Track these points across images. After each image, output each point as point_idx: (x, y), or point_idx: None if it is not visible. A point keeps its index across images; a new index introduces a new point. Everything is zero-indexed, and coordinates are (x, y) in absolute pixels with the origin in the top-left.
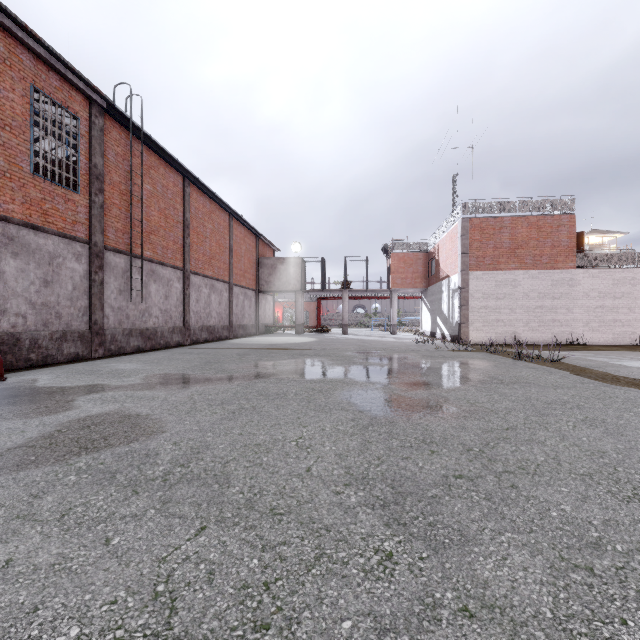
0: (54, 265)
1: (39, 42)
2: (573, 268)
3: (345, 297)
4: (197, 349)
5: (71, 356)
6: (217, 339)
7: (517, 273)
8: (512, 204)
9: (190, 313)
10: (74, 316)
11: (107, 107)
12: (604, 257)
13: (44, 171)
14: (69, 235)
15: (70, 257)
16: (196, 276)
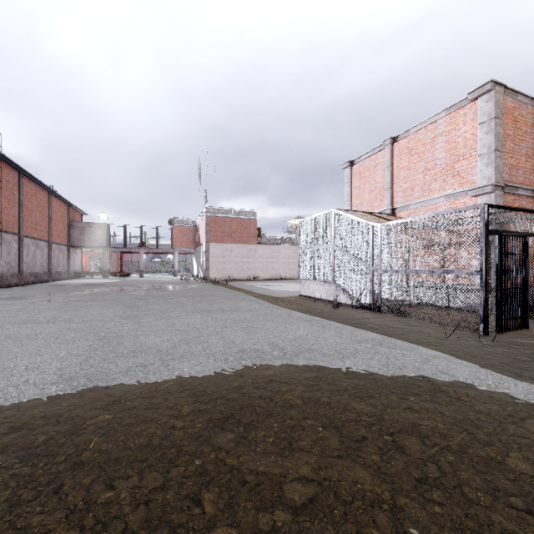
0: None
1: None
2: (256, 244)
3: (142, 252)
4: (38, 286)
5: None
6: (40, 282)
7: (232, 245)
8: (230, 211)
9: (23, 264)
10: None
11: None
12: (268, 240)
13: None
14: None
15: None
16: (26, 238)
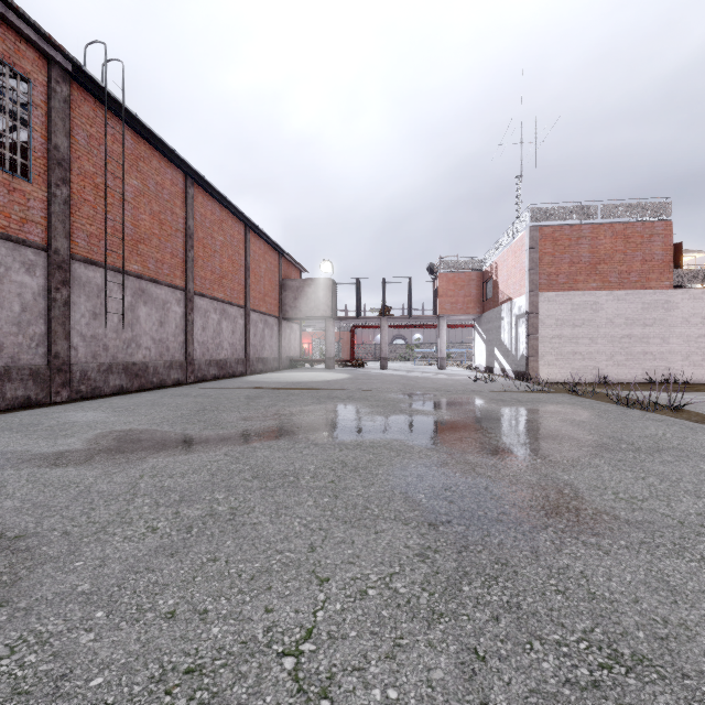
0: None
1: None
2: (669, 288)
3: (384, 325)
4: (198, 389)
5: (18, 401)
6: (230, 375)
7: (599, 294)
8: (592, 209)
9: (194, 344)
10: (23, 347)
11: (72, 70)
12: None
13: None
14: (15, 237)
15: (17, 267)
16: (202, 298)
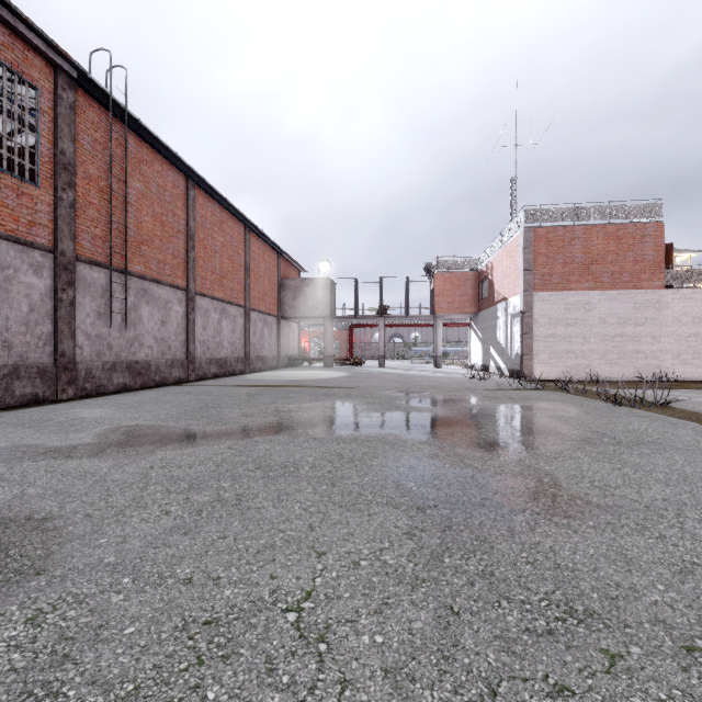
0: (1, 278)
1: None
2: (660, 288)
3: (381, 324)
4: (199, 387)
5: (26, 398)
6: (229, 374)
7: (591, 294)
8: (585, 210)
9: (195, 343)
10: (31, 346)
11: (78, 77)
12: (699, 274)
13: None
14: (23, 240)
15: (25, 269)
16: (203, 298)
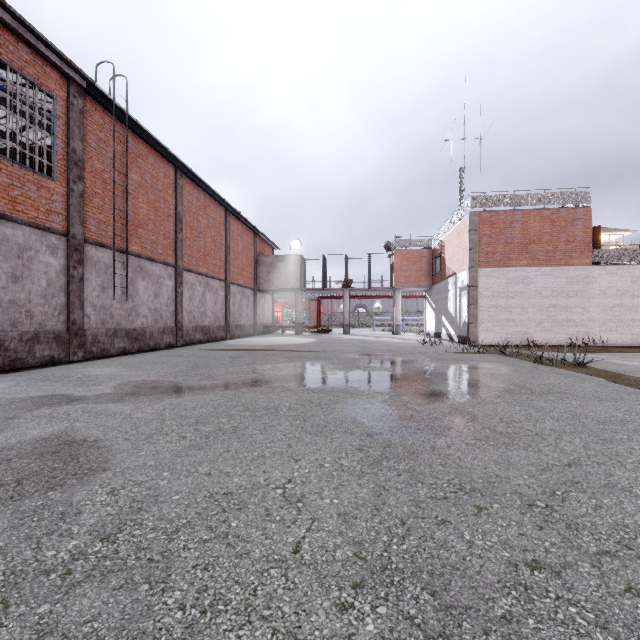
0: (24, 258)
1: (3, 7)
2: (589, 264)
3: (346, 296)
4: (188, 351)
5: (45, 359)
6: (212, 340)
7: (529, 270)
8: (524, 197)
9: (183, 312)
10: (49, 315)
11: (87, 87)
12: (622, 253)
13: (12, 153)
14: (42, 226)
15: (44, 250)
16: (189, 273)
